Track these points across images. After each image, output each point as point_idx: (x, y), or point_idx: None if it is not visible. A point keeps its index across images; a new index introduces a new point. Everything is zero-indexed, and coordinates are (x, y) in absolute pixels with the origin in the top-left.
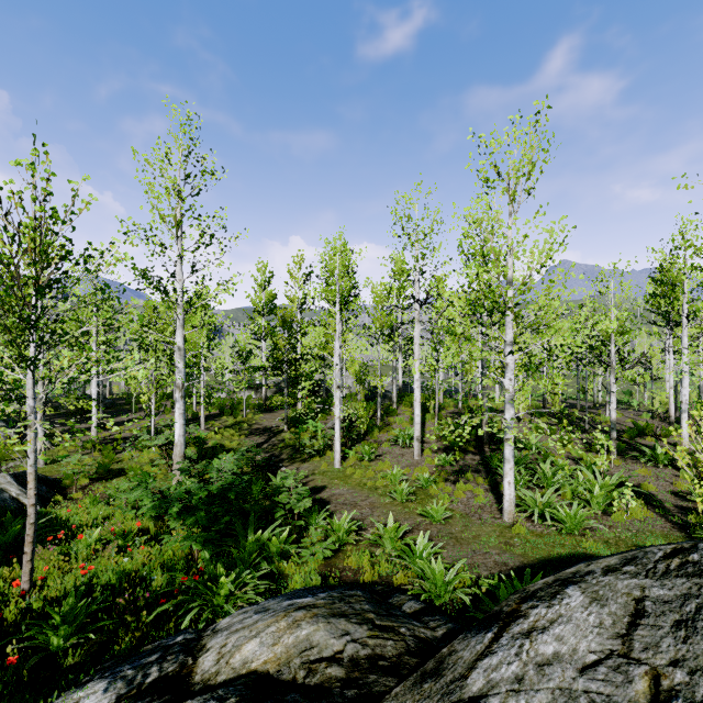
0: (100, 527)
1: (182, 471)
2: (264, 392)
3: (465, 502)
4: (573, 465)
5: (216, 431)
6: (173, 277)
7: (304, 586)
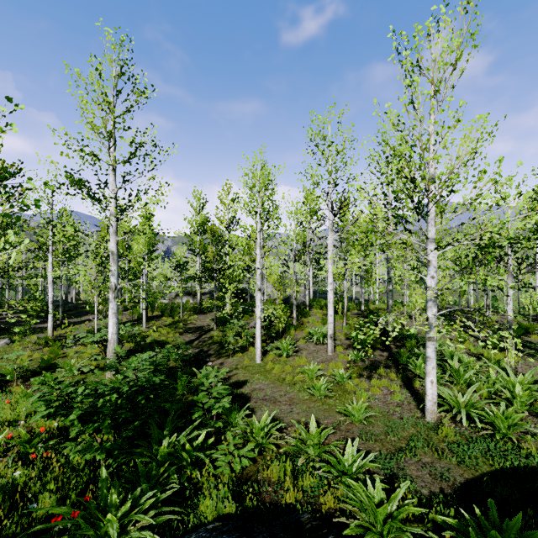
0: (7, 430)
1: (108, 368)
2: (199, 298)
3: (382, 399)
4: (476, 361)
5: (155, 329)
6: (105, 186)
7: (216, 514)
